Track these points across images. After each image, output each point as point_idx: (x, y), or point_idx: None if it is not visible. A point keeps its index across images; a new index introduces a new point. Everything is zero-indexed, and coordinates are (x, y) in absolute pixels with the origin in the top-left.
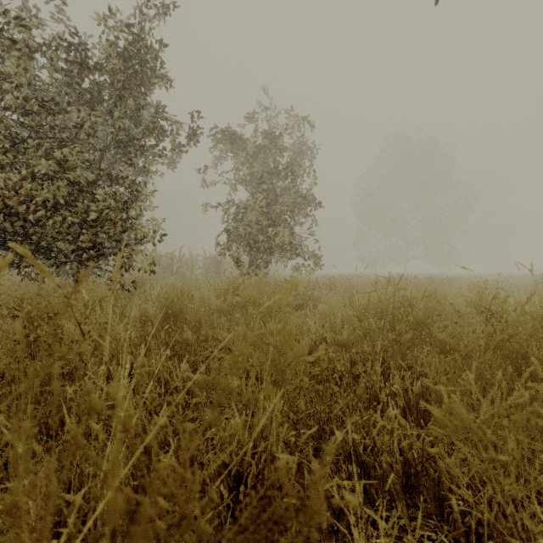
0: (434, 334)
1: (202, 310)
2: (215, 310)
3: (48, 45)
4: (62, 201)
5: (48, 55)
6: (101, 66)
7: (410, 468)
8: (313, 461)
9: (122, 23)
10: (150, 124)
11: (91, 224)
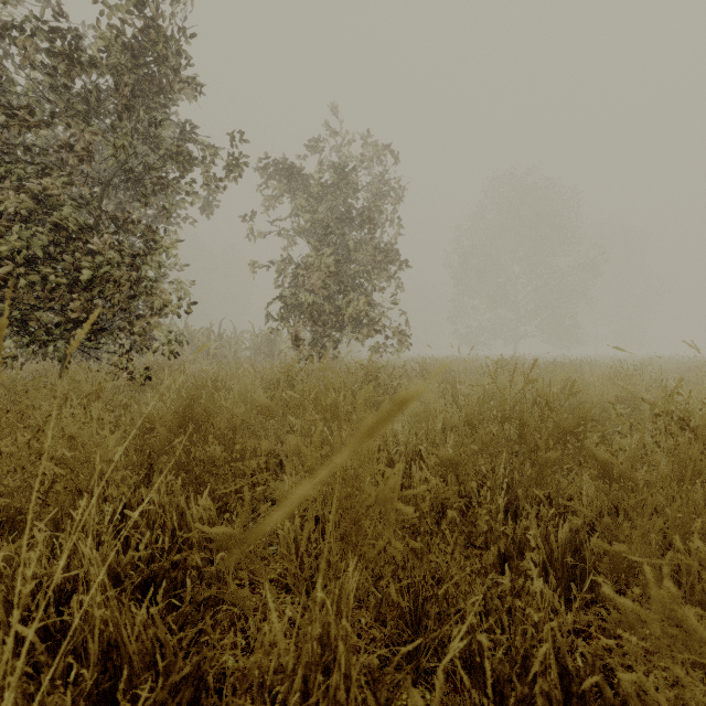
0: (590, 451)
1: (241, 409)
2: (258, 410)
3: (21, 29)
4: (41, 253)
5: (22, 44)
6: (100, 62)
7: (570, 684)
8: (412, 693)
9: (131, 2)
10: (173, 148)
11: (84, 286)
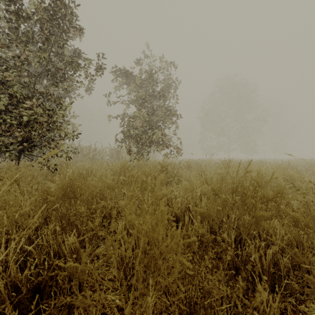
0: (284, 211)
1: (99, 185)
2: (106, 186)
3: None
4: (3, 108)
5: None
6: (32, 16)
7: None
8: None
9: None
10: (70, 60)
11: (24, 124)
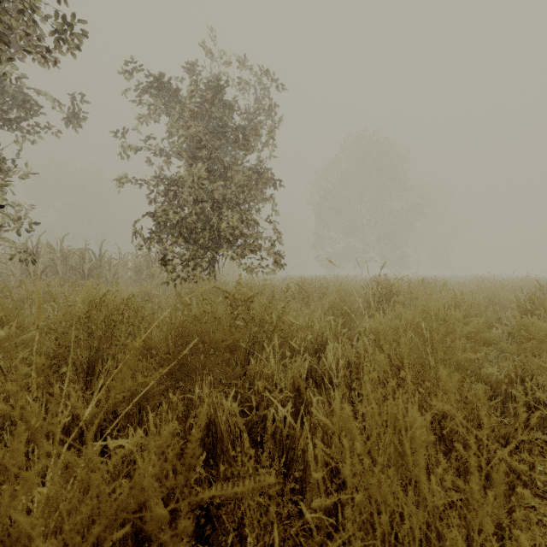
0: None
1: None
2: None
3: None
4: None
5: None
6: None
7: None
8: None
9: None
10: None
11: None
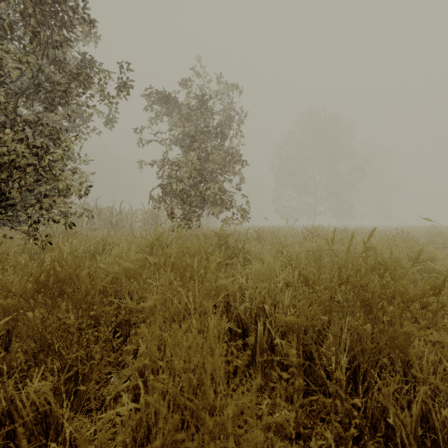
0: (446, 323)
1: (114, 269)
2: (122, 273)
3: None
4: None
5: None
6: None
7: None
8: None
9: None
10: (75, 70)
11: None
